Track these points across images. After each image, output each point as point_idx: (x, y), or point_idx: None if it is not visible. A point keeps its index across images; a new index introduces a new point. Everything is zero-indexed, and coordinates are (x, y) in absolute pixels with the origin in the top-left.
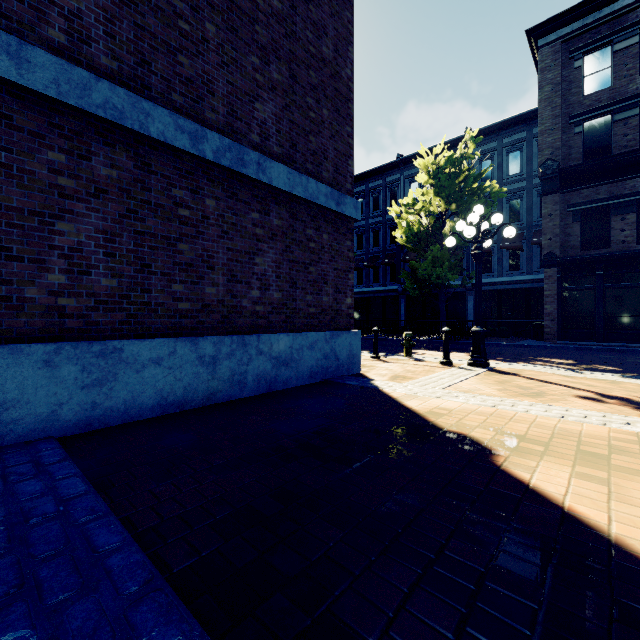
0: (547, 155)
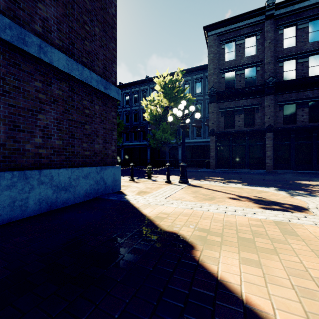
0: (211, 85)
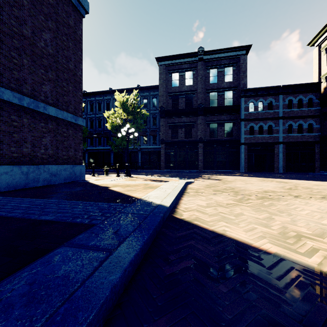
0: (162, 104)
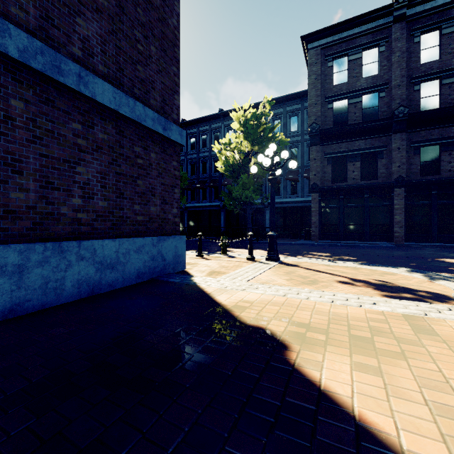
0: (313, 120)
